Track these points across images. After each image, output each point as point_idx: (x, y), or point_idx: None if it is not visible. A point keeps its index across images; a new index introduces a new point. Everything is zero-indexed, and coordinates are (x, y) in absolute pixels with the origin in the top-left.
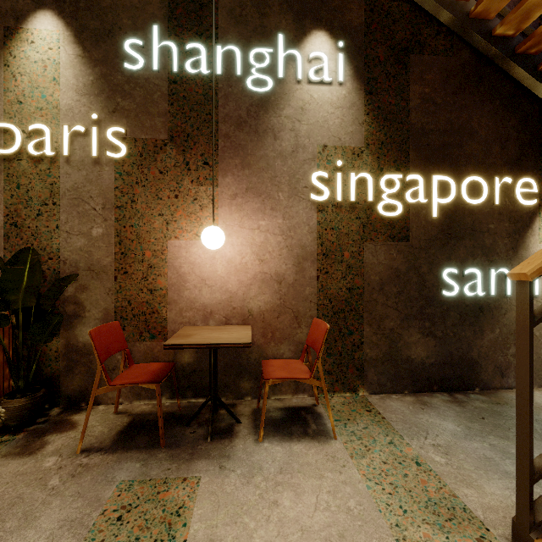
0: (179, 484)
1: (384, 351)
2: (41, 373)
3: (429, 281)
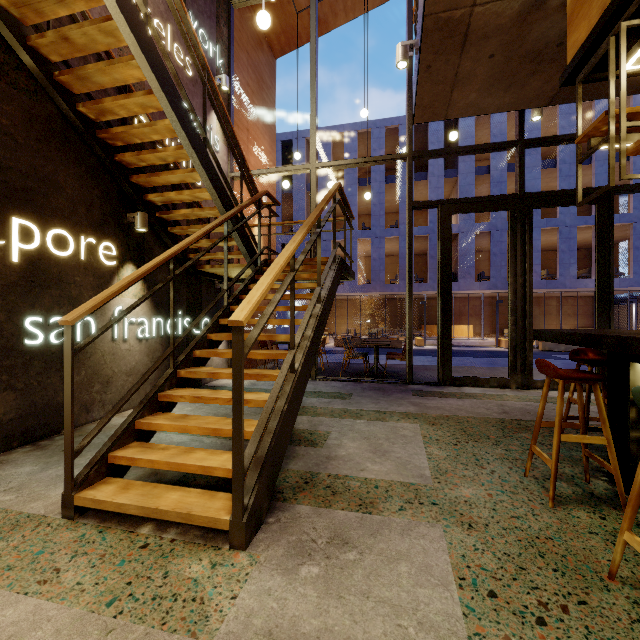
0: None
1: None
2: None
3: (8, 330)
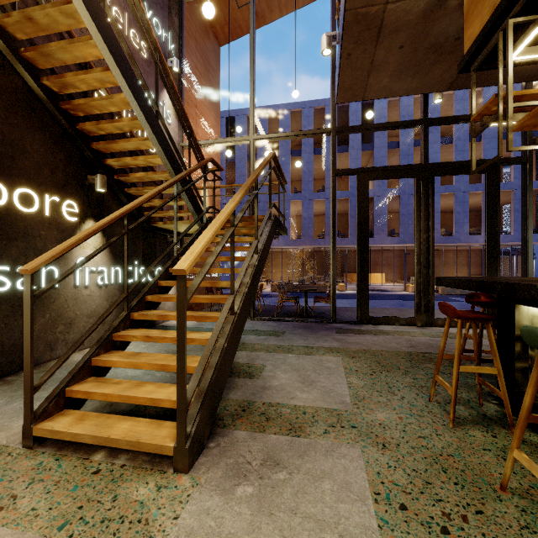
0: None
1: None
2: None
3: None
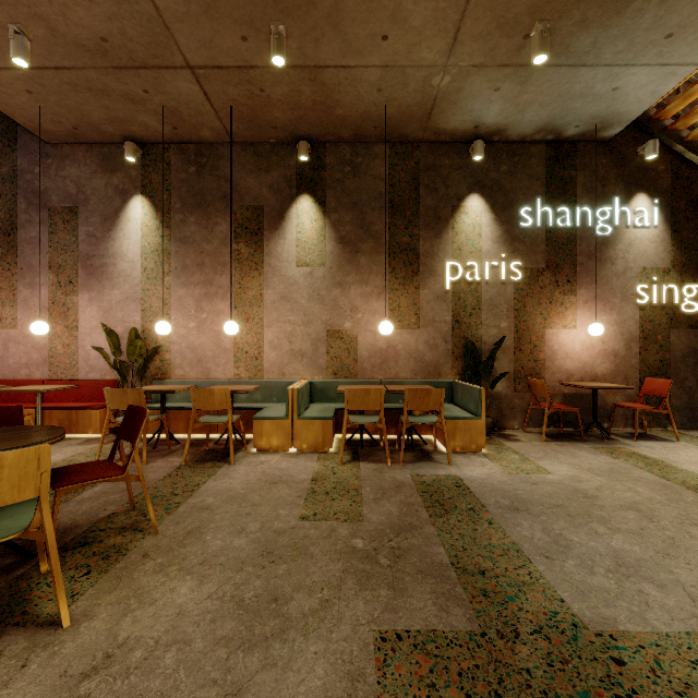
0: (620, 449)
1: (685, 401)
2: None
3: None
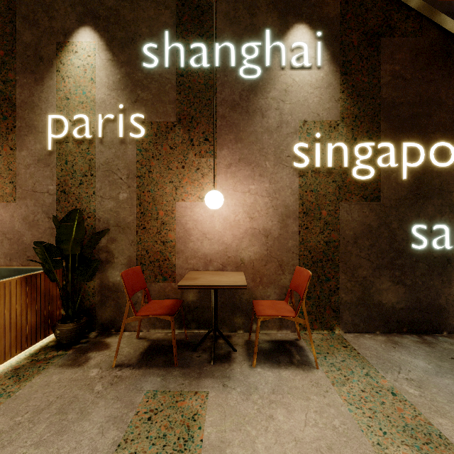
0: (192, 396)
1: (358, 295)
2: (82, 305)
3: (399, 236)
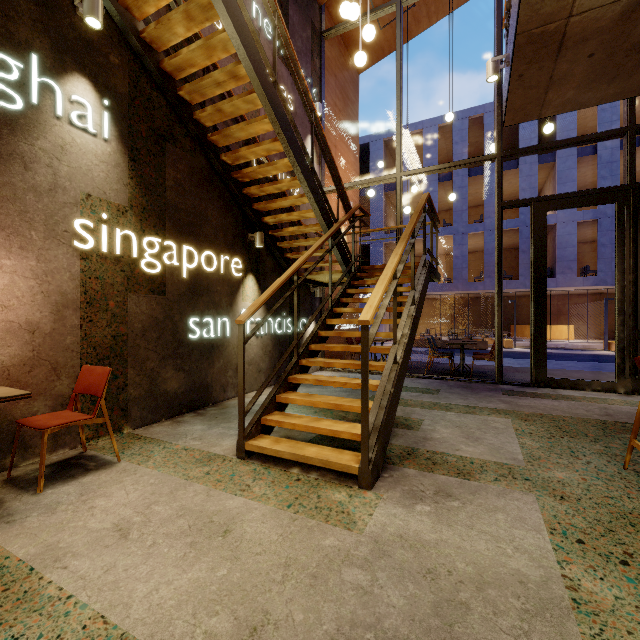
0: None
1: (147, 388)
2: None
3: (181, 327)
